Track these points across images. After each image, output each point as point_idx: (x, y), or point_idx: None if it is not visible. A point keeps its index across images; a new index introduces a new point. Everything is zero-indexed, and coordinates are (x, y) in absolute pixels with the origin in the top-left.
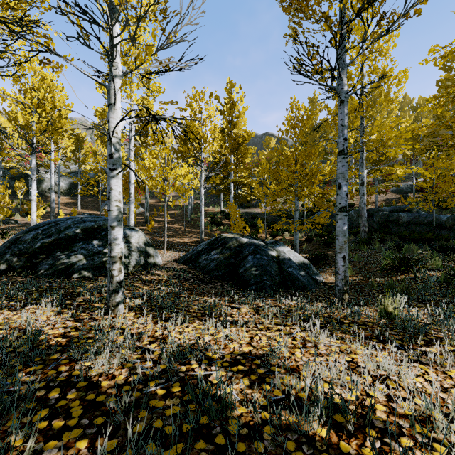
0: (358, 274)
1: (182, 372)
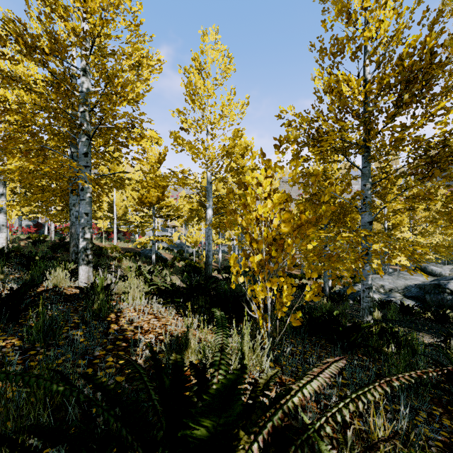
0: None
1: None
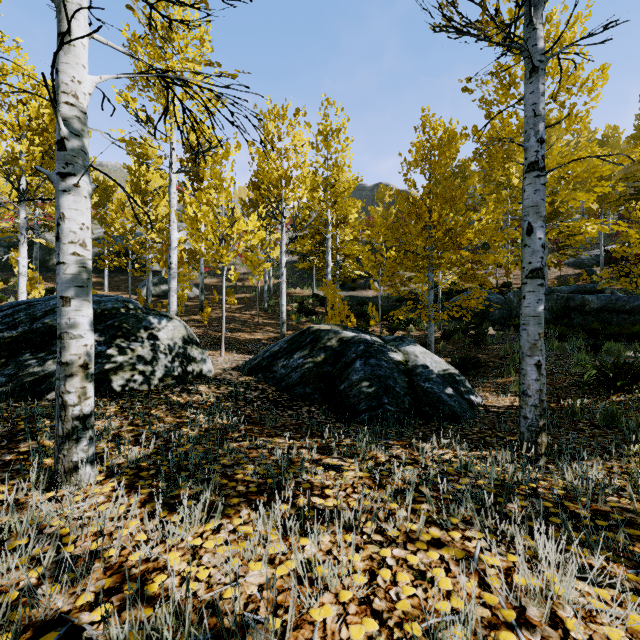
0: None
1: None
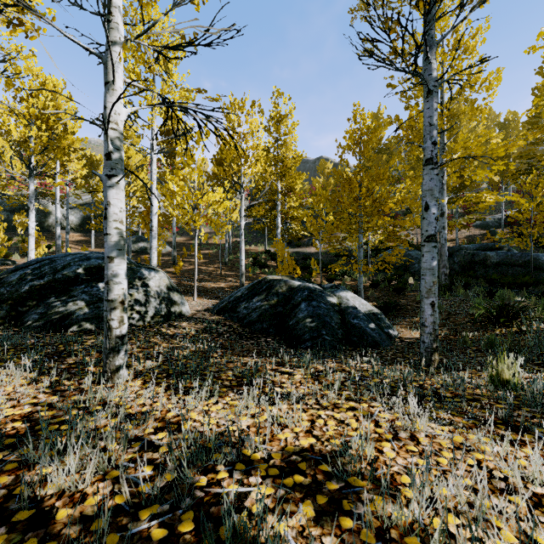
0: (442, 327)
1: (200, 489)
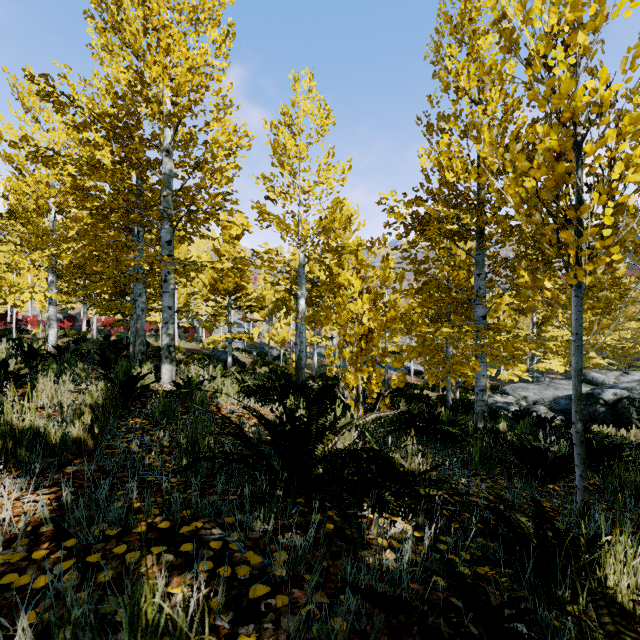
0: None
1: None
